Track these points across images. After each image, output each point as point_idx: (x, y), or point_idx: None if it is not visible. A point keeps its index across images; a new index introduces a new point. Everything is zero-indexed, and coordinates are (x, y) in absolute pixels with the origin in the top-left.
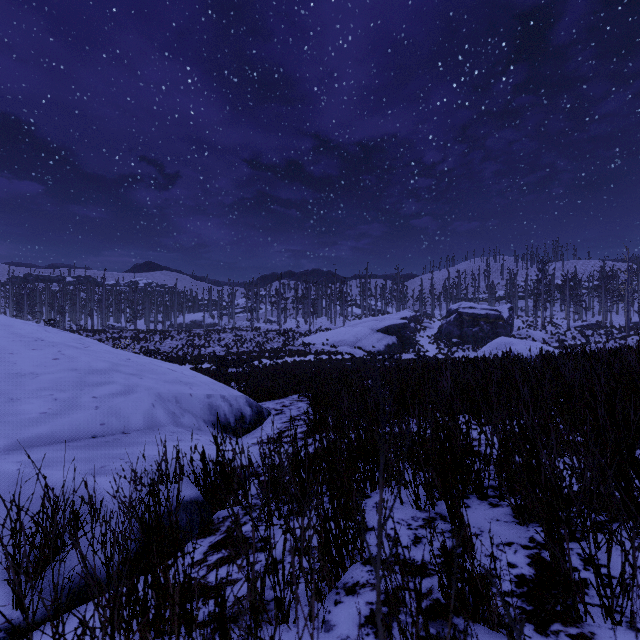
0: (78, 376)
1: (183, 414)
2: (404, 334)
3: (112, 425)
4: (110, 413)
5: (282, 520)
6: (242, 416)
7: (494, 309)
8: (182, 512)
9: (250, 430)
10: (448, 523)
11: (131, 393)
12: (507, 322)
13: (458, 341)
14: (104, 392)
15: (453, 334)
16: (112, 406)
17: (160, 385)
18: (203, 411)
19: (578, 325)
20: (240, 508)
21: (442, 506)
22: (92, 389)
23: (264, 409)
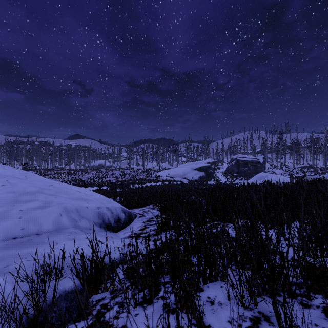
0: (14, 196)
1: (81, 219)
2: (208, 171)
3: (29, 229)
4: (29, 221)
5: (137, 307)
6: (119, 219)
7: (255, 158)
8: (63, 301)
9: (123, 227)
10: (272, 325)
11: (46, 207)
12: (262, 165)
13: (237, 175)
14: (28, 206)
15: (234, 171)
16: (31, 216)
17: (67, 201)
18: (94, 217)
19: (299, 166)
20: (109, 292)
21: (262, 304)
22: (21, 205)
23: (132, 214)
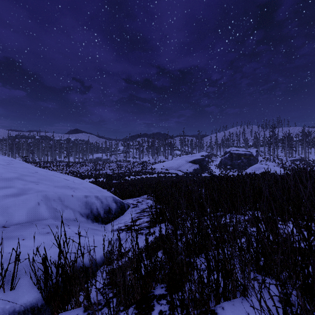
0: None
1: (63, 209)
2: (203, 163)
3: None
4: None
5: None
6: (109, 209)
7: (248, 151)
8: None
9: (114, 218)
10: None
11: (22, 195)
12: (255, 157)
13: (230, 167)
14: None
15: (227, 164)
16: (0, 205)
17: (50, 189)
18: (80, 207)
19: (291, 159)
20: (83, 308)
21: None
22: None
23: (125, 204)
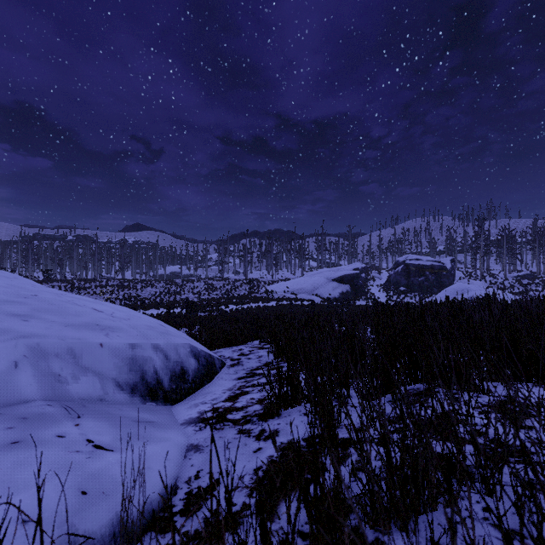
0: None
1: (78, 376)
2: (357, 283)
3: None
4: None
5: None
6: (182, 372)
7: (438, 261)
8: None
9: (193, 390)
10: None
11: None
12: (450, 272)
13: (405, 289)
14: None
15: (401, 283)
16: None
17: (52, 330)
18: (119, 368)
19: (514, 275)
20: None
21: None
22: None
23: (216, 359)
